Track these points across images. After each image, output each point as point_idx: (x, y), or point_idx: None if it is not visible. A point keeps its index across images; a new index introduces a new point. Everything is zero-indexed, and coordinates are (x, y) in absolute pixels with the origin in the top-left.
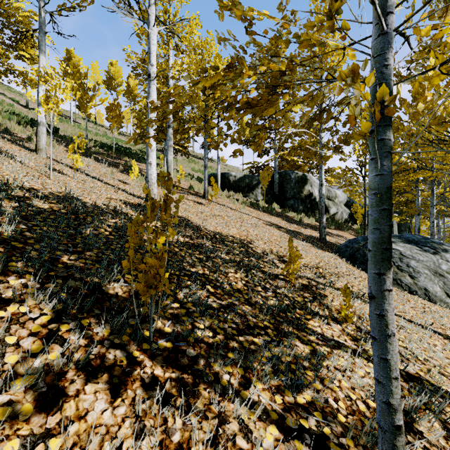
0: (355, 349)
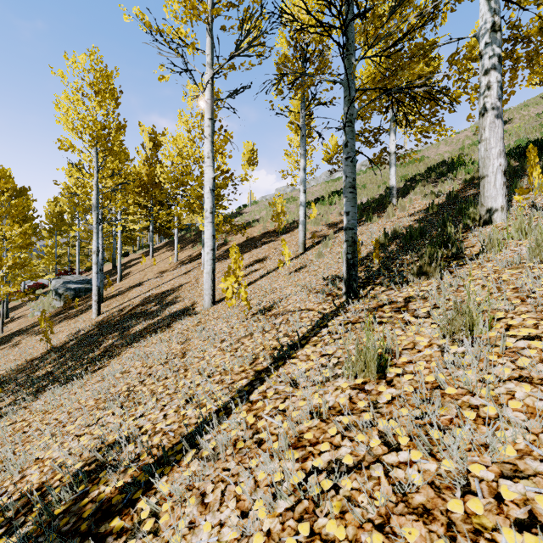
0: None
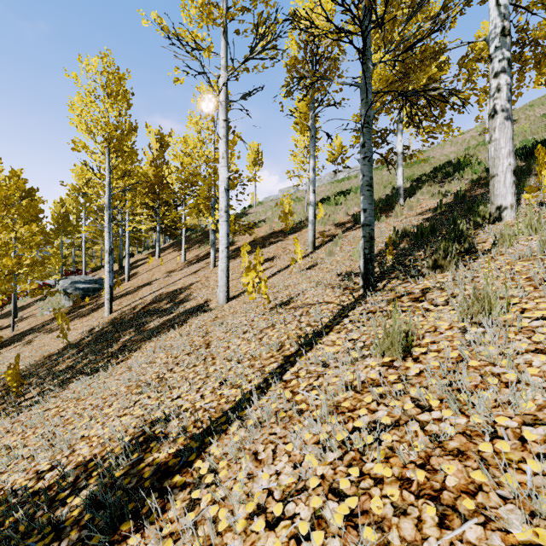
0: None
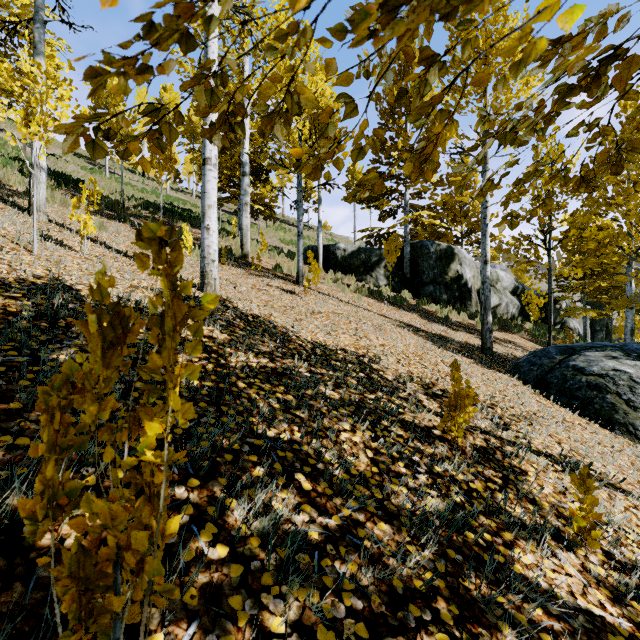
0: (631, 633)
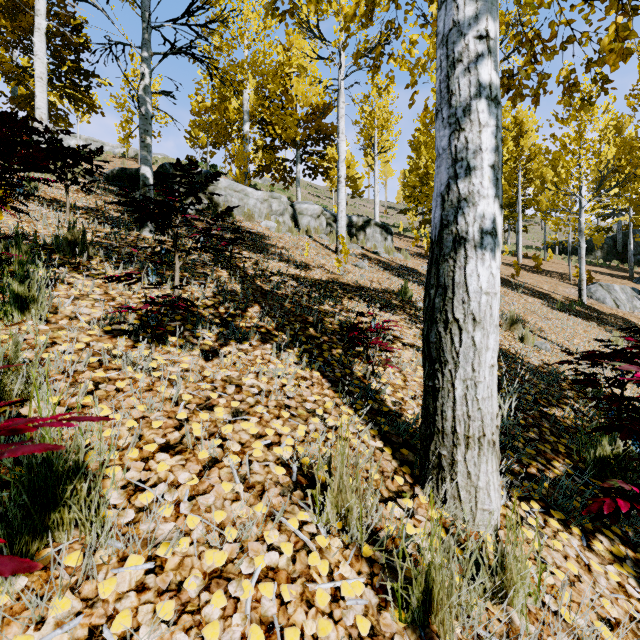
0: None
